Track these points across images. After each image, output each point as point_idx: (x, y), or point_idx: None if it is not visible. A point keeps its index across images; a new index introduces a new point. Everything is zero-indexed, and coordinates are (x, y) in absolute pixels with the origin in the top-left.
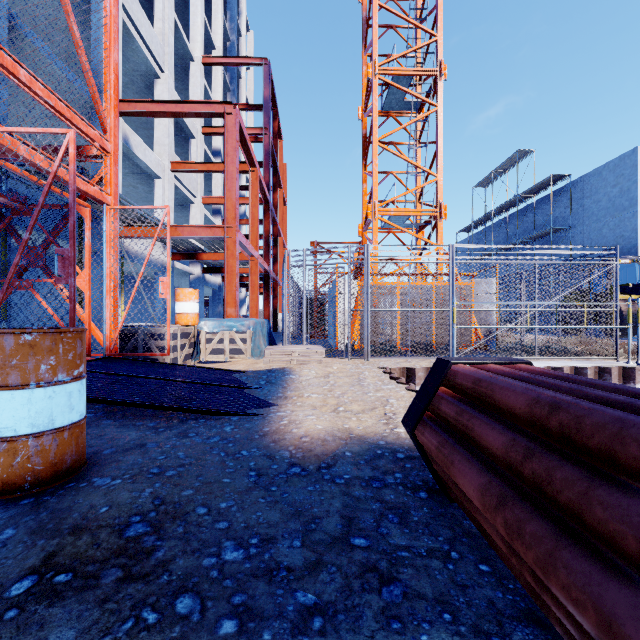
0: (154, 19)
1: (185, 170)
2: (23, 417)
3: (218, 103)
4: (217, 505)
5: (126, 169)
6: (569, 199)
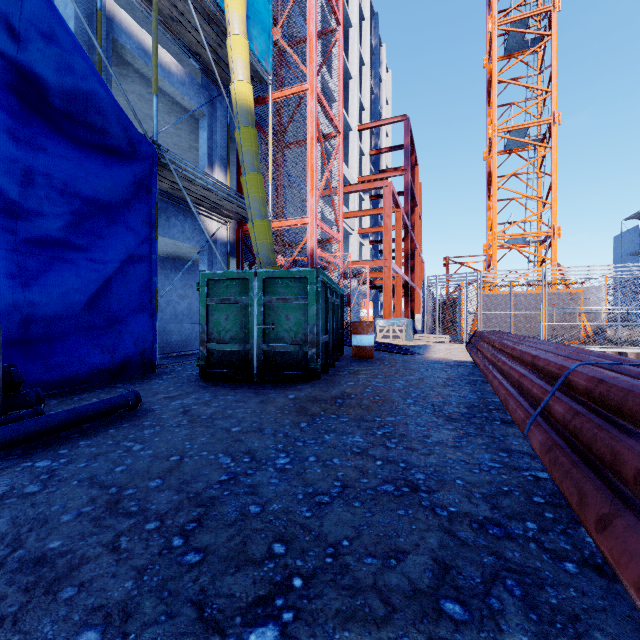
0: None
1: (351, 217)
2: (367, 341)
3: (378, 180)
4: (414, 362)
5: None
6: None
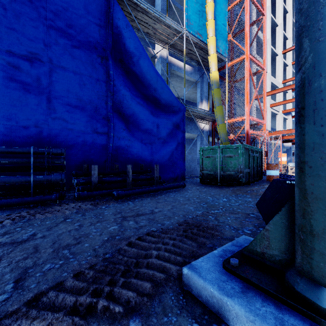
0: None
1: (276, 106)
2: (274, 173)
3: (293, 84)
4: None
5: None
6: None
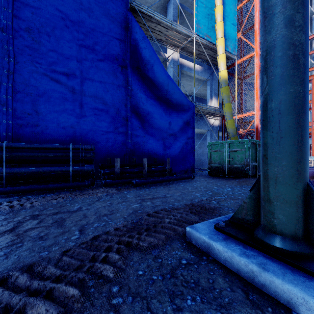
0: None
1: None
2: None
3: None
4: None
5: None
6: None
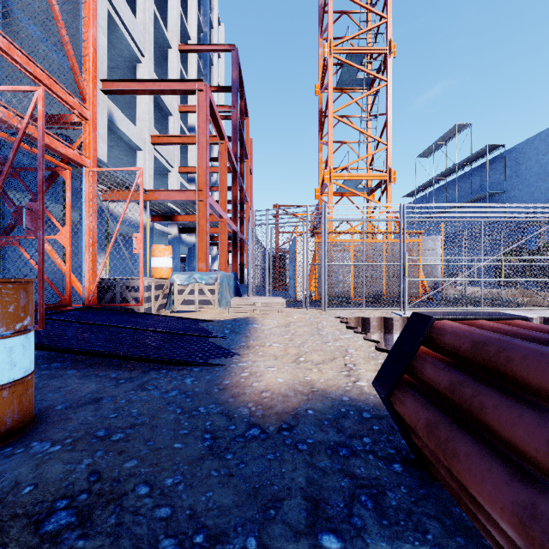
0: (136, 11)
1: (163, 143)
2: None
3: (191, 81)
4: (162, 481)
5: (112, 142)
6: (503, 166)
